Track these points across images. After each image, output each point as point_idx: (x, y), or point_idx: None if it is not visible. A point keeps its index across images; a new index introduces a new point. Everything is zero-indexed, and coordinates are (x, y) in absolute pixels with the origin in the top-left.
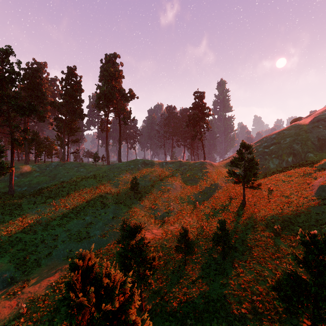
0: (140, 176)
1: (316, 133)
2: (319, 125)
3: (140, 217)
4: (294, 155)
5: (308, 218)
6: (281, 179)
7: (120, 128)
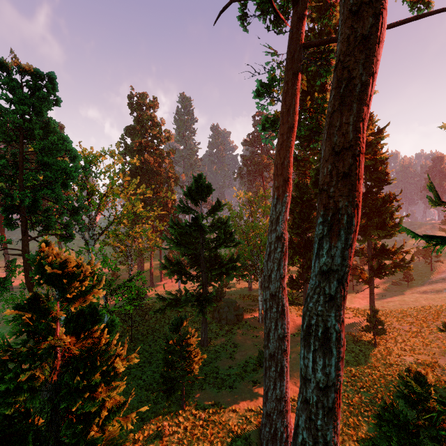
0: None
1: None
2: None
3: None
4: None
5: None
6: None
7: None
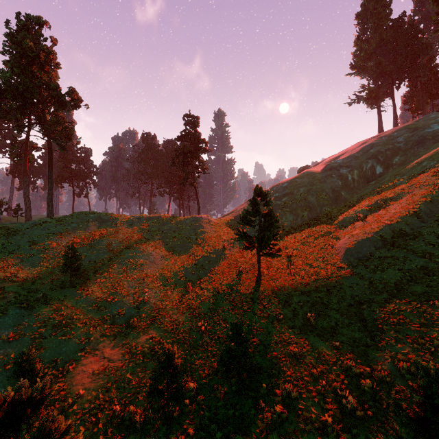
0: (88, 242)
1: (330, 183)
2: (332, 173)
3: (80, 325)
4: (310, 209)
5: (342, 295)
6: (300, 240)
7: (51, 156)
